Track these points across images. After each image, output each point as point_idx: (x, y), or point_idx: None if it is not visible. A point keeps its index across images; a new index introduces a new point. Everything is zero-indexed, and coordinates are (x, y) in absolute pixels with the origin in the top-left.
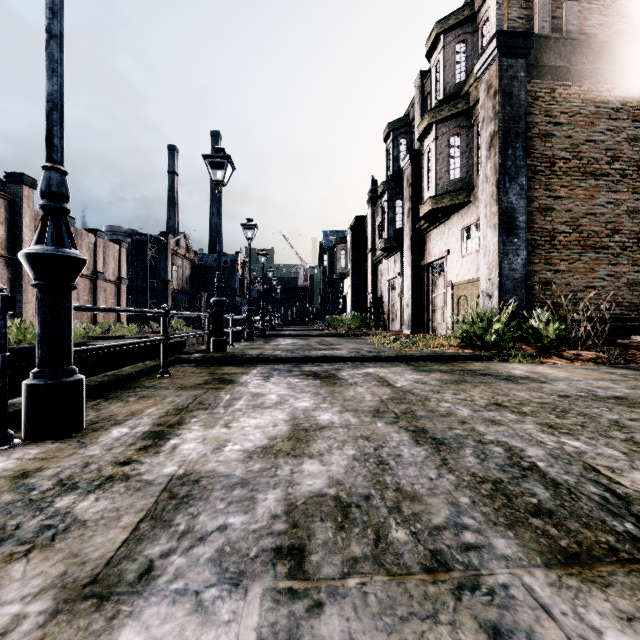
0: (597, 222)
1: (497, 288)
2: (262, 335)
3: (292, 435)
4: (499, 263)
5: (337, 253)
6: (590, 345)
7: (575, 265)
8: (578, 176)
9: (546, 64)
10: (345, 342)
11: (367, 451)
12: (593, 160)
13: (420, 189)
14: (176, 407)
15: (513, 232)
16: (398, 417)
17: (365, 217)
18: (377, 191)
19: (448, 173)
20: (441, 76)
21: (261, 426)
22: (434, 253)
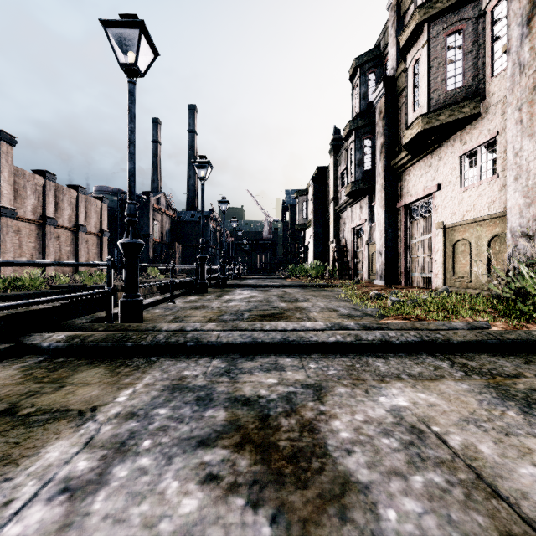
0: None
1: None
2: (220, 285)
3: None
4: None
5: (299, 205)
6: None
7: None
8: None
9: None
10: (311, 296)
11: None
12: None
13: (395, 121)
14: None
15: None
16: None
17: (326, 168)
18: (339, 140)
19: (445, 82)
20: None
21: None
22: (415, 191)
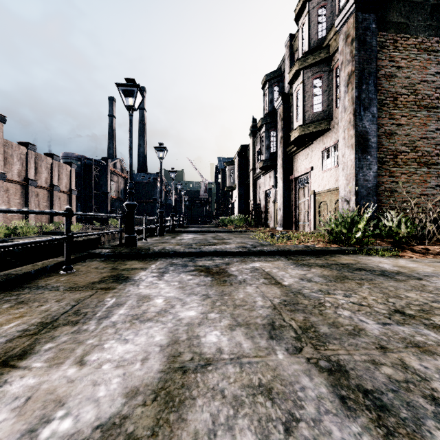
0: (429, 144)
1: (354, 195)
2: (171, 231)
3: (162, 384)
4: (356, 175)
5: (227, 172)
6: (431, 240)
7: (412, 177)
8: (415, 108)
9: (390, 20)
10: (233, 237)
11: (274, 437)
12: (426, 96)
13: (289, 122)
14: (43, 320)
15: (366, 150)
16: (299, 338)
17: (248, 146)
18: (256, 127)
19: (312, 107)
20: (307, 34)
21: (126, 360)
22: (300, 170)
